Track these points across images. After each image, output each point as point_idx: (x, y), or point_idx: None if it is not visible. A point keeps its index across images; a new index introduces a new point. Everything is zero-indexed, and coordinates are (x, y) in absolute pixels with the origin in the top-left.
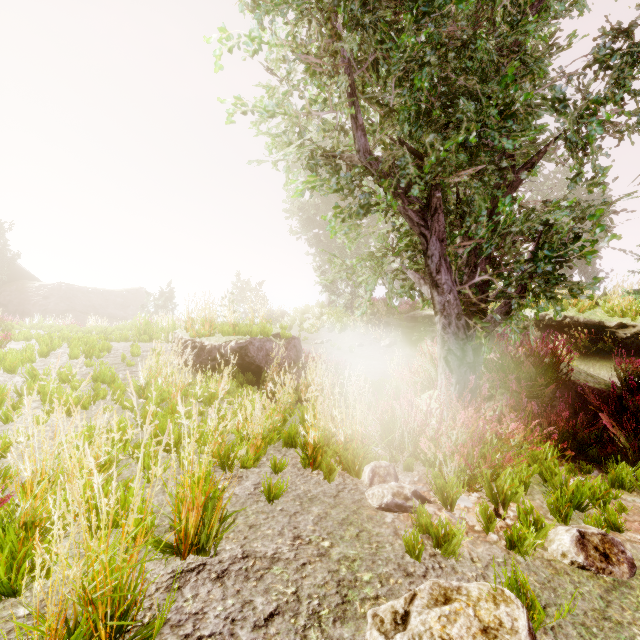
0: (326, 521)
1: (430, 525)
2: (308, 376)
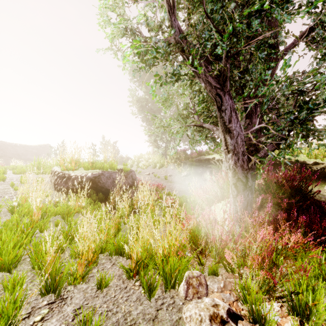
0: None
1: None
2: (138, 195)
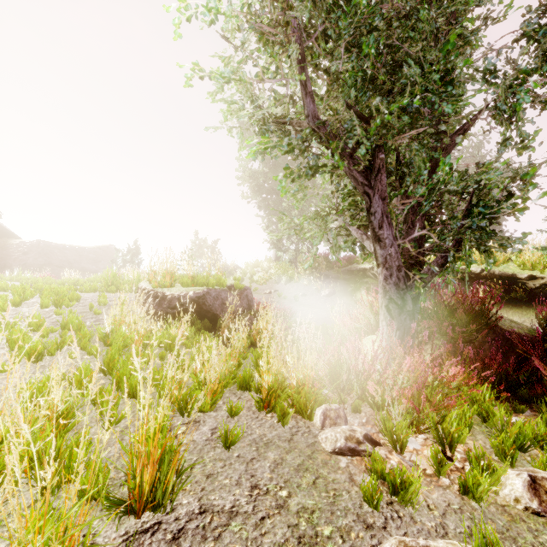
0: (282, 467)
1: (387, 473)
2: (259, 323)
